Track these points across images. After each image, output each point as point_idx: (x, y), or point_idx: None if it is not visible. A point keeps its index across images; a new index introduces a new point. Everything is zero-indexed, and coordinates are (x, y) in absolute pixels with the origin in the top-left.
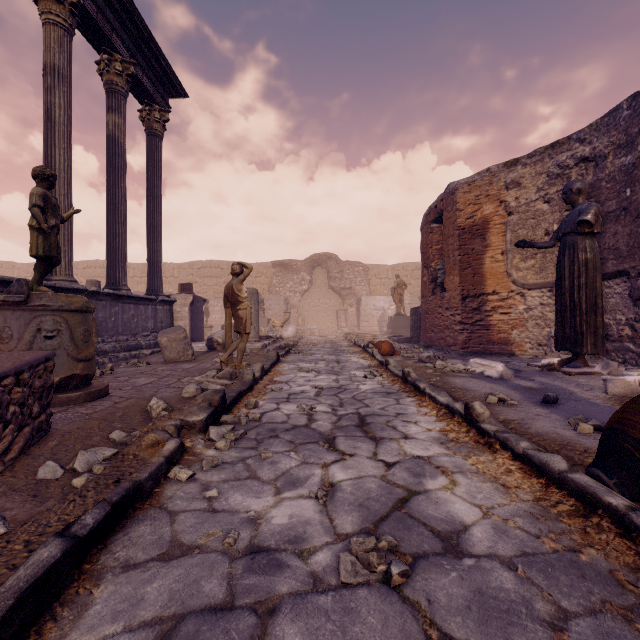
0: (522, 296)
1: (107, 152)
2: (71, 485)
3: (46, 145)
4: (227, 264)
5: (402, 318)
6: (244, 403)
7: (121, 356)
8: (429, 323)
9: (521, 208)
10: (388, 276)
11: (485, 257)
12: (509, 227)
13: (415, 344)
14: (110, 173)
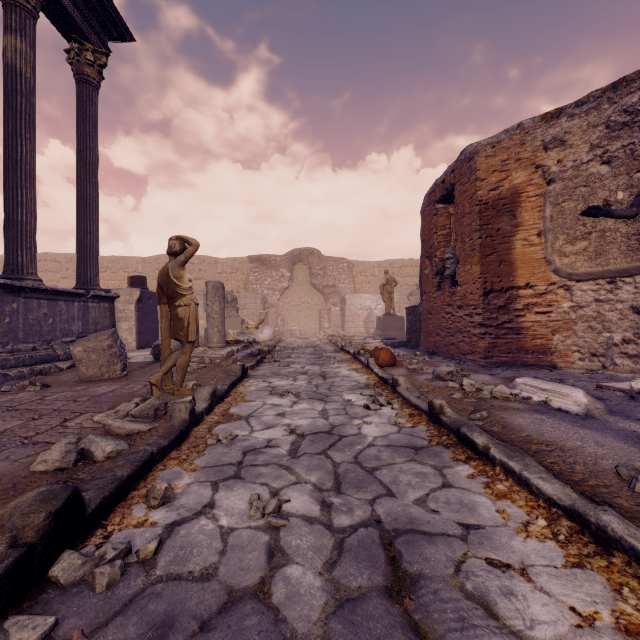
0: (567, 290)
1: (4, 88)
2: None
3: None
4: (198, 258)
5: (392, 318)
6: (150, 485)
7: (13, 373)
8: (433, 325)
9: (567, 173)
10: (374, 273)
11: (515, 240)
12: (549, 199)
13: (413, 349)
14: (8, 117)
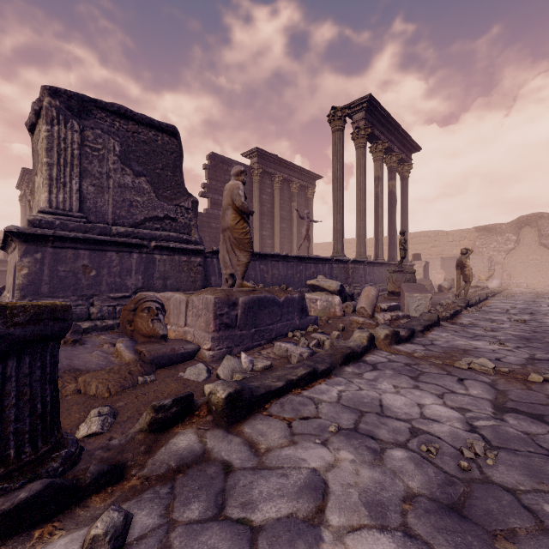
0: None
1: (389, 199)
2: (439, 311)
3: (375, 208)
4: (433, 233)
5: None
6: (474, 307)
7: None
8: None
9: None
10: None
11: None
12: None
13: None
14: (390, 208)
